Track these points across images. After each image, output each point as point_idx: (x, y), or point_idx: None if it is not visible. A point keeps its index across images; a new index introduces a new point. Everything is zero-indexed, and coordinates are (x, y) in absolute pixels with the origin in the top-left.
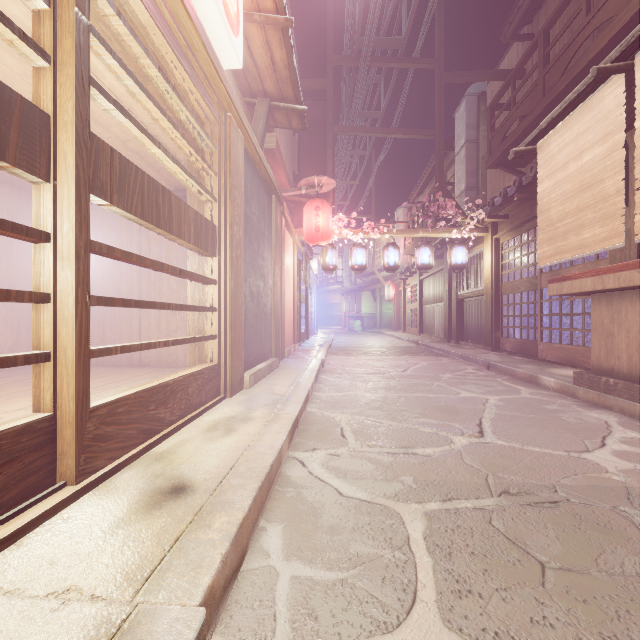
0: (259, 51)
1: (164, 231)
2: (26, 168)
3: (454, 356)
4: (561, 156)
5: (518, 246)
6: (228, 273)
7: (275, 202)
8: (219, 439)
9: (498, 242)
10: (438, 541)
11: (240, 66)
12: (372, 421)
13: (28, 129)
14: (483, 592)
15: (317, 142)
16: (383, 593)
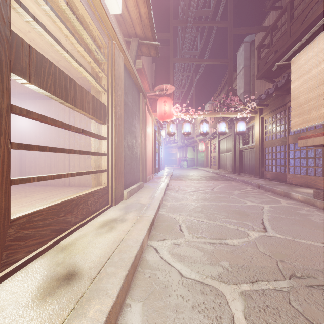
0: (132, 8)
1: (71, 105)
2: None
3: (238, 181)
4: (307, 66)
5: (274, 121)
6: (114, 133)
7: (142, 97)
8: (104, 234)
9: (263, 119)
10: (255, 321)
11: (120, 11)
12: (197, 220)
13: None
14: None
15: (164, 67)
16: None
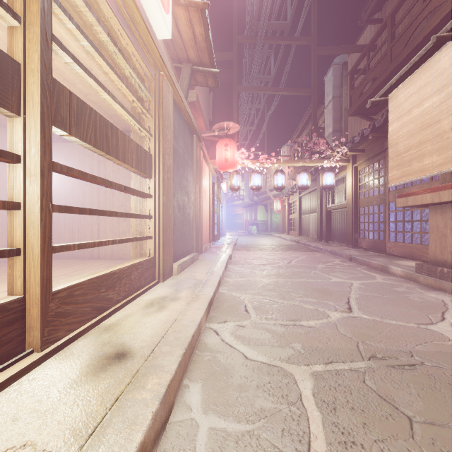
0: (184, 28)
1: (112, 157)
2: (0, 103)
3: (325, 251)
4: (407, 104)
5: (372, 172)
6: (161, 190)
7: (196, 140)
8: (153, 314)
9: (357, 169)
10: (324, 398)
11: (170, 36)
12: (268, 300)
13: (2, 73)
14: (364, 443)
15: (226, 98)
16: (283, 444)
